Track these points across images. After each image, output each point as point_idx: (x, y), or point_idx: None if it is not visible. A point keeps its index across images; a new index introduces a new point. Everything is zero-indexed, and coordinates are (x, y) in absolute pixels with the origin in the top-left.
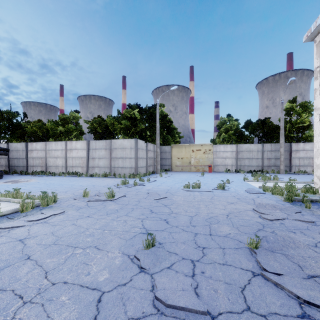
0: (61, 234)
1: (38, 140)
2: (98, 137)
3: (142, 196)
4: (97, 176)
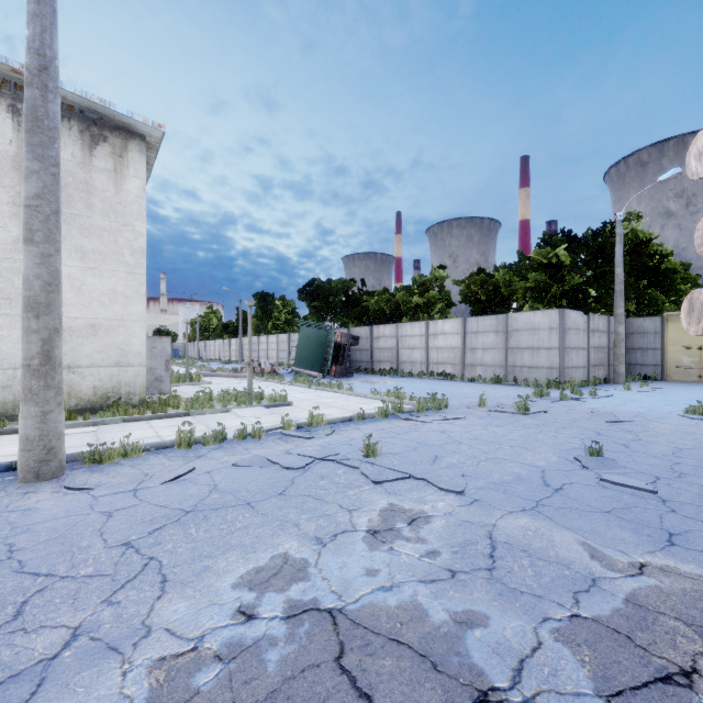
0: (478, 434)
1: (383, 321)
2: (478, 310)
3: (580, 416)
4: (481, 382)
